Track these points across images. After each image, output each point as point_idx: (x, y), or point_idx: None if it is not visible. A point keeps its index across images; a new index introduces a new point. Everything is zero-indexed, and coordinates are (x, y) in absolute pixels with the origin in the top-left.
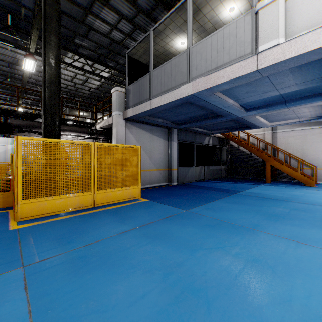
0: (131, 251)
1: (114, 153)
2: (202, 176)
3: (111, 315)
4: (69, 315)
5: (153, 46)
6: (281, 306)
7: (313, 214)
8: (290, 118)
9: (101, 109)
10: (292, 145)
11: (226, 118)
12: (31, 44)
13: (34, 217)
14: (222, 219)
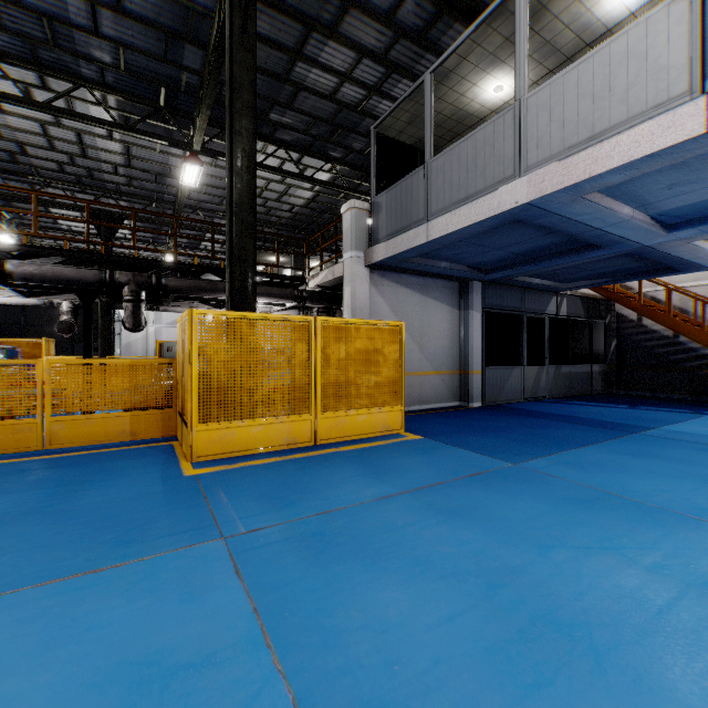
0: (408, 534)
1: (352, 338)
2: (542, 390)
3: (396, 640)
4: (320, 627)
5: (432, 105)
6: None
7: None
8: None
9: (318, 249)
10: None
11: (608, 252)
12: (196, 135)
13: (216, 457)
14: (607, 489)
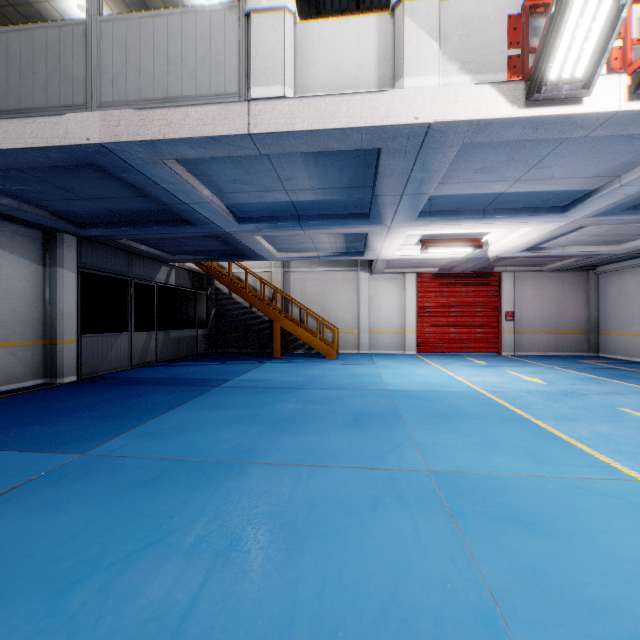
0: None
1: None
2: (151, 355)
3: None
4: None
5: None
6: None
7: (333, 405)
8: (306, 249)
9: None
10: (310, 295)
11: (200, 230)
12: None
13: None
14: (178, 455)
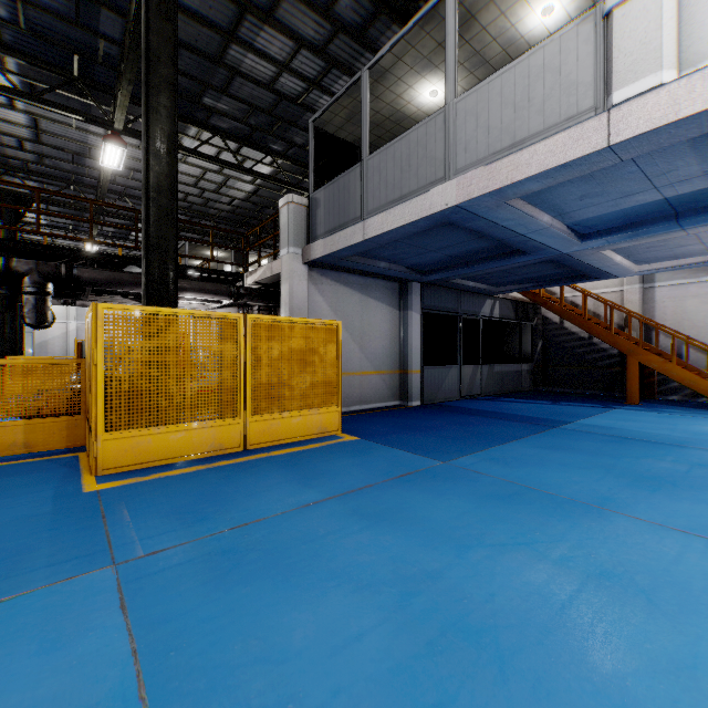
0: (328, 543)
1: (286, 337)
2: (477, 389)
3: (295, 670)
4: (210, 664)
5: (368, 103)
6: (670, 678)
7: None
8: (687, 254)
9: (257, 244)
10: (691, 317)
11: (532, 258)
12: (117, 112)
13: (127, 468)
14: (526, 483)
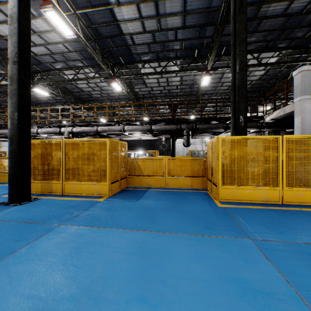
0: None
1: (308, 146)
2: None
3: None
4: None
5: None
6: None
7: None
8: None
9: (272, 99)
10: None
11: None
12: (209, 63)
13: (229, 200)
14: None
